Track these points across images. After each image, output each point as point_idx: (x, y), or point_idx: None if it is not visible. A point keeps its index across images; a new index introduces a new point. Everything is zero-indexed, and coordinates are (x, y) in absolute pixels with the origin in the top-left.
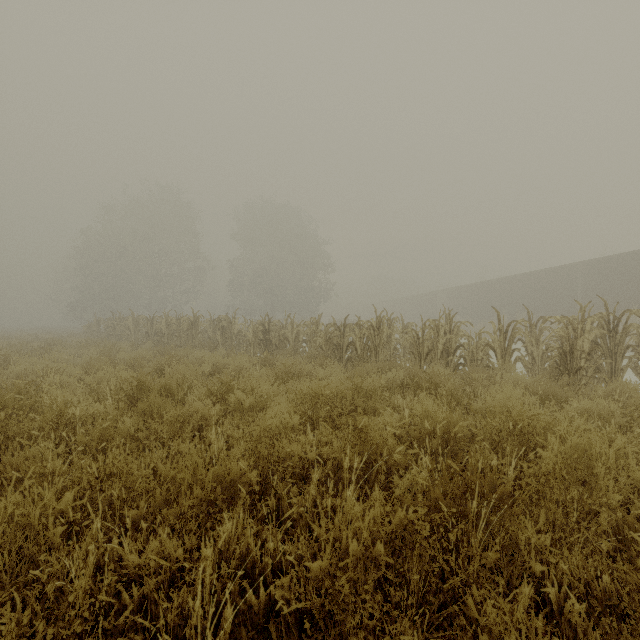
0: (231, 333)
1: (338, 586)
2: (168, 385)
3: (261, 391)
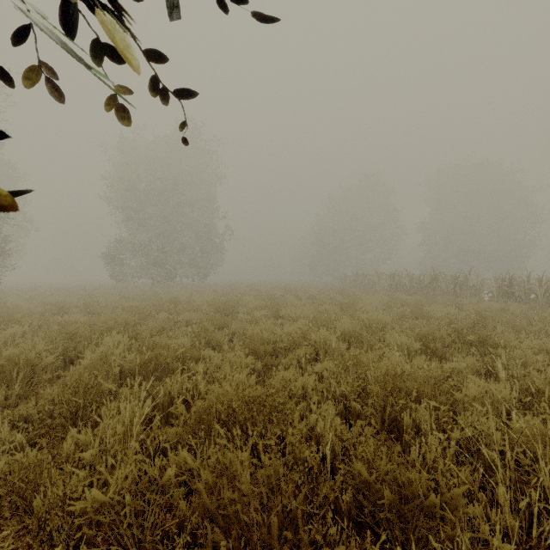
0: (467, 286)
1: None
2: (491, 316)
3: None
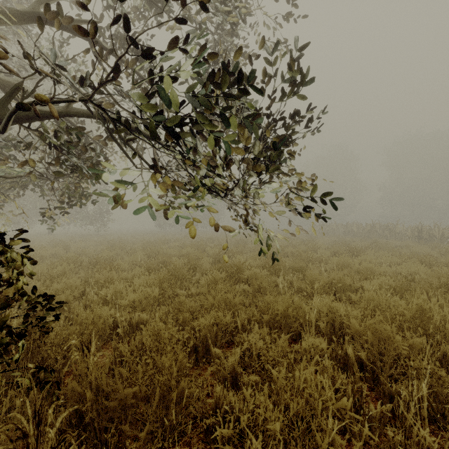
0: (395, 232)
1: (444, 263)
2: (384, 246)
3: (423, 249)
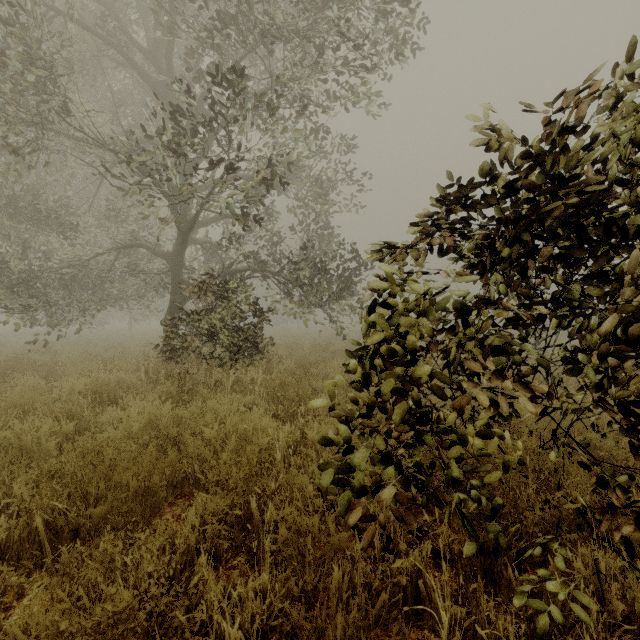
0: None
1: None
2: None
3: None
